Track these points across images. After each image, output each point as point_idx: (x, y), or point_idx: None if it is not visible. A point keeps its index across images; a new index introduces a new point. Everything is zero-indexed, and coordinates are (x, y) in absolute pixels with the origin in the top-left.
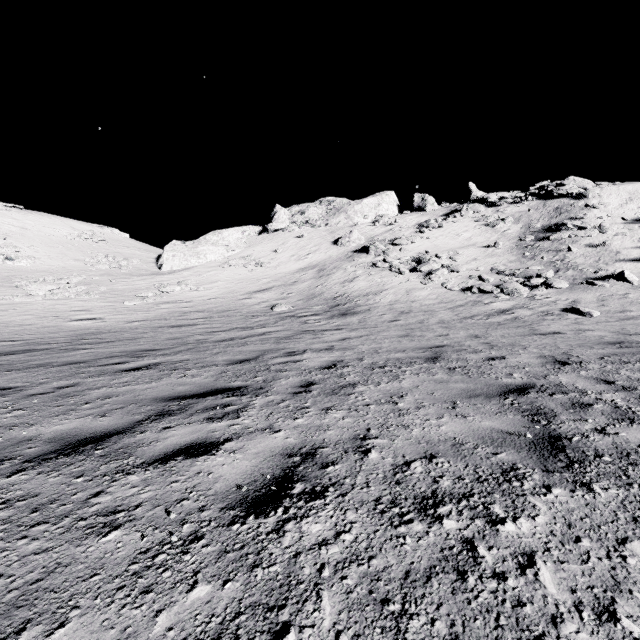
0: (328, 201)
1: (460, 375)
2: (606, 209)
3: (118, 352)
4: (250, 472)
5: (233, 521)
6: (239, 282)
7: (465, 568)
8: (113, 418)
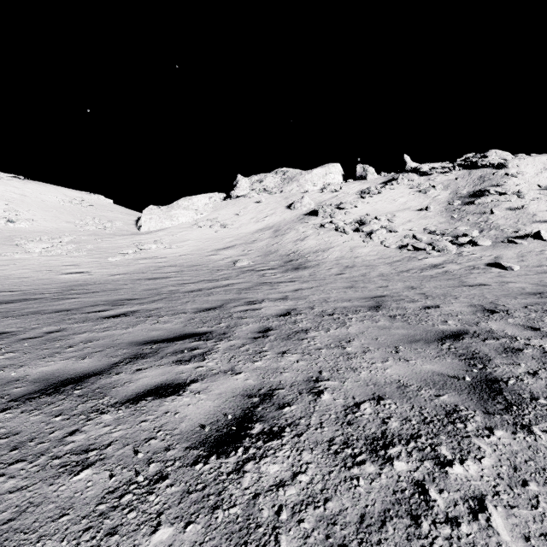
0: (283, 171)
1: (400, 322)
2: (523, 177)
3: (101, 301)
4: (213, 412)
5: (196, 461)
6: (206, 241)
7: (418, 512)
8: (93, 360)
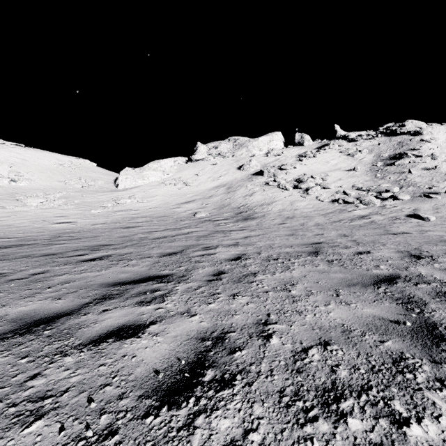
0: (234, 139)
1: (338, 266)
2: (436, 142)
3: (82, 246)
4: (168, 356)
5: (147, 412)
6: (171, 196)
7: None
8: (66, 301)
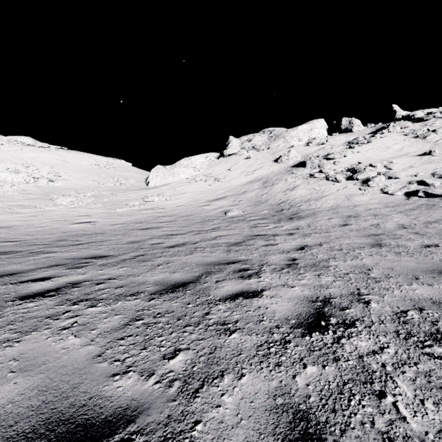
0: (269, 131)
1: None
2: None
3: (68, 258)
4: None
5: None
6: (201, 193)
7: None
8: None
